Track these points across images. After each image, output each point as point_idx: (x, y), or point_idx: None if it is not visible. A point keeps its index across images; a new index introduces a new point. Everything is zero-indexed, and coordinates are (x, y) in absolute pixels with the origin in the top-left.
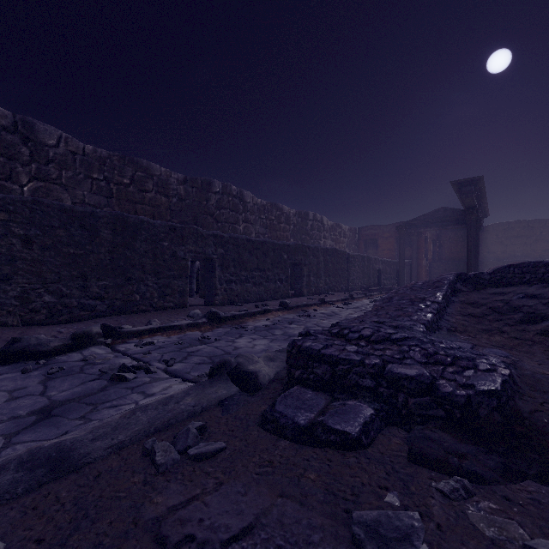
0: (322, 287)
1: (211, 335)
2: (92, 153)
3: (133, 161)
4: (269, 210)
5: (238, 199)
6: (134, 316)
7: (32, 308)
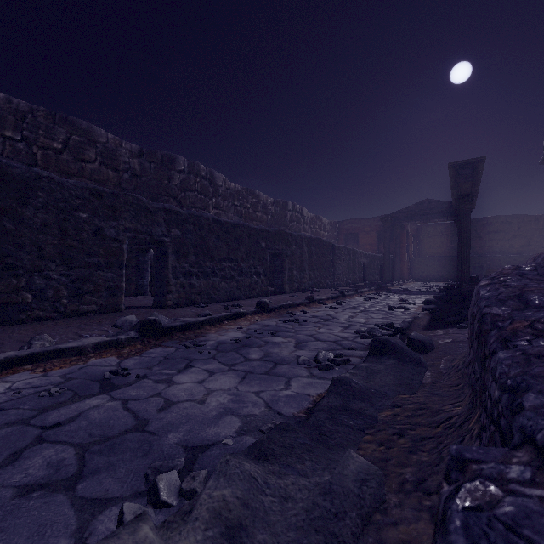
0: (306, 283)
1: (134, 366)
2: (3, 102)
3: (67, 121)
4: (244, 196)
5: (208, 181)
6: (16, 328)
7: None
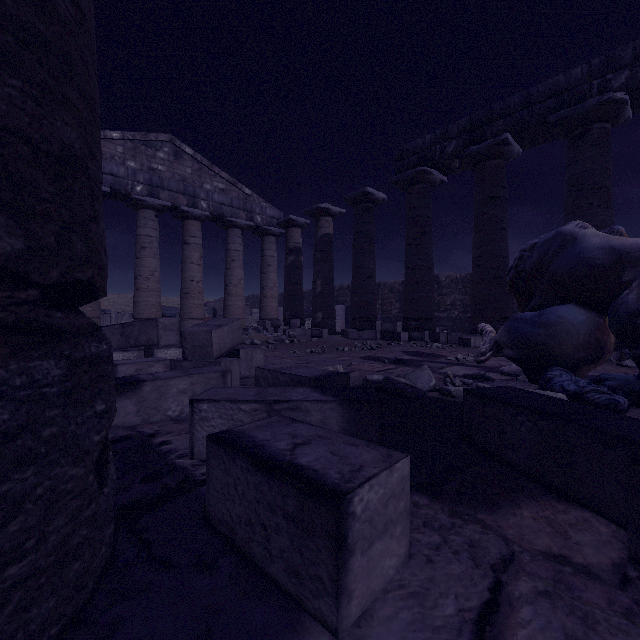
0: None
1: None
2: (459, 277)
3: None
4: None
5: None
6: None
7: None
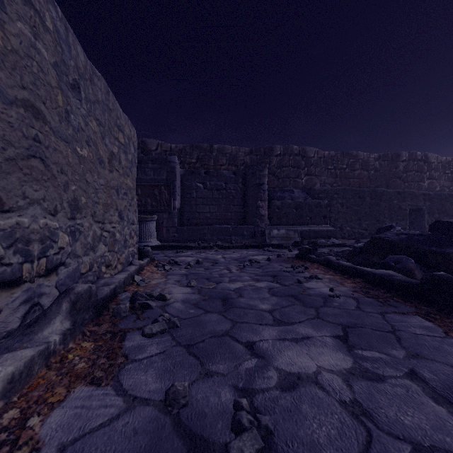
0: None
1: None
2: (327, 155)
3: (348, 154)
4: None
5: (423, 161)
6: None
7: (343, 232)
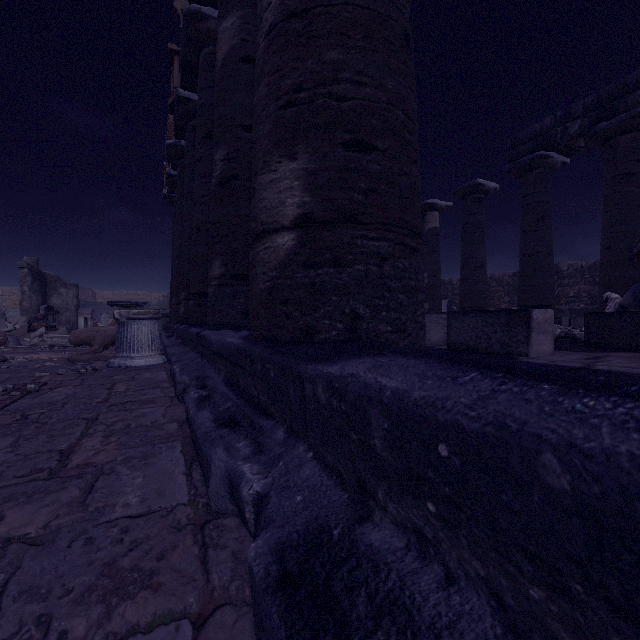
0: None
1: None
2: (585, 265)
3: None
4: None
5: None
6: None
7: None
